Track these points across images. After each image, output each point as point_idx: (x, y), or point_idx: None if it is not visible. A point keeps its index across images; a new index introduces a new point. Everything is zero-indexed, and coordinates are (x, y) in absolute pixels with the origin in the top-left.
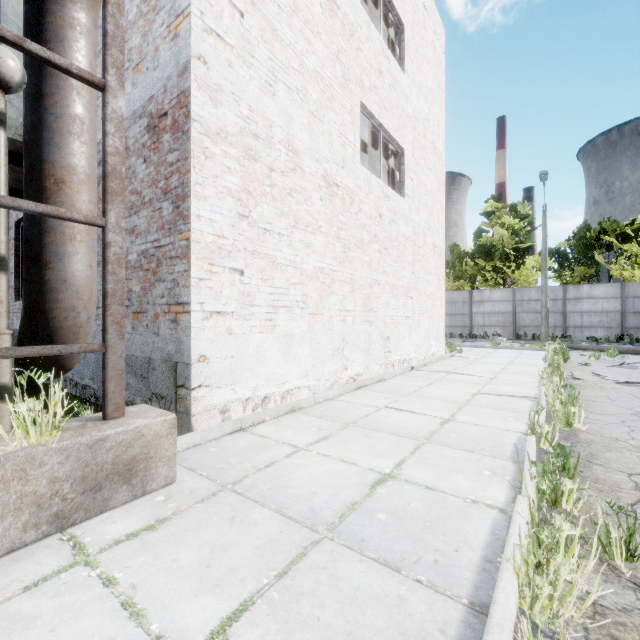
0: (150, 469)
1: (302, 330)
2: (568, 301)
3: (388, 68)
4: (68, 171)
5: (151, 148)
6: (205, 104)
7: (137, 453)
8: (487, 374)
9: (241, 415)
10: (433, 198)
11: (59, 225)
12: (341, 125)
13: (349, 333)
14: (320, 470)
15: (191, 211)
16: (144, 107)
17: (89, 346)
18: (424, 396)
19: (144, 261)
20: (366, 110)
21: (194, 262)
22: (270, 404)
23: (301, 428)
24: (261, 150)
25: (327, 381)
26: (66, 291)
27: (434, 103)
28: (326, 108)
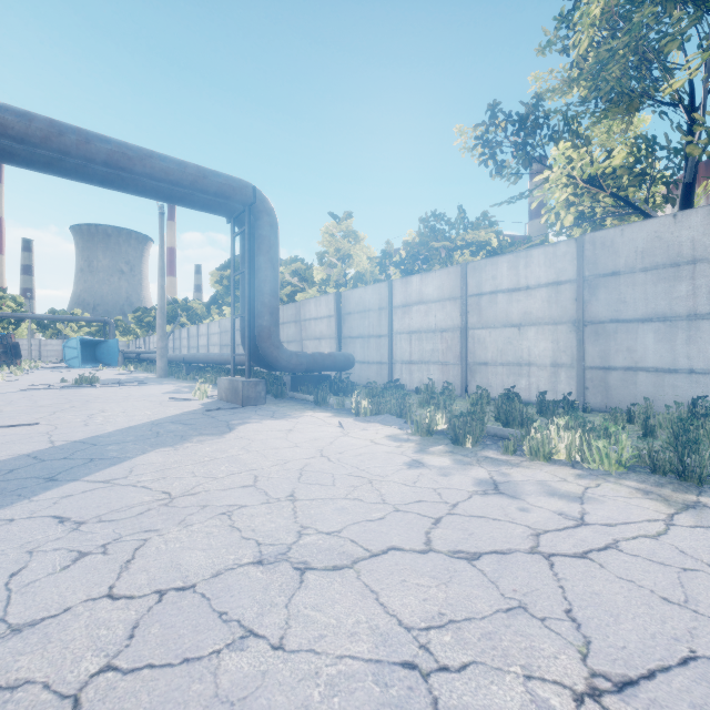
0: None
1: None
2: (42, 346)
3: None
4: None
5: None
6: None
7: None
8: None
9: None
10: None
11: None
12: None
13: None
14: None
15: None
16: None
17: None
18: None
19: None
20: None
21: None
22: None
23: None
24: None
25: None
26: None
27: None
28: None
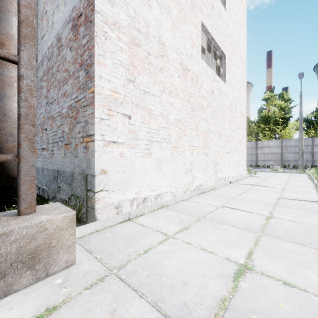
0: (52, 256)
1: (167, 157)
2: (315, 146)
3: (217, 5)
4: (7, 37)
5: (73, 40)
6: (105, 3)
7: (40, 243)
8: (278, 186)
9: (129, 209)
10: (240, 85)
11: (0, 75)
12: (190, 34)
13: (195, 160)
14: (186, 258)
15: (95, 73)
16: (70, 16)
17: (3, 156)
18: (244, 199)
19: (70, 112)
20: (204, 28)
21: (97, 107)
22: (148, 202)
23: (168, 220)
24: (142, 40)
25: (182, 189)
26: (5, 122)
27: (241, 31)
28: (182, 21)
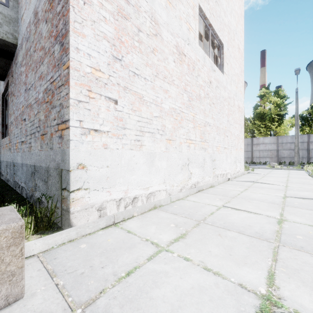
0: None
1: (161, 150)
2: (311, 143)
3: None
4: None
5: (49, 9)
6: None
7: None
8: (280, 183)
9: (115, 211)
10: (238, 78)
11: None
12: (187, 15)
13: (192, 155)
14: (184, 284)
15: (70, 43)
16: None
17: None
18: (247, 198)
19: (45, 96)
20: (202, 12)
21: (73, 86)
22: (138, 203)
23: (161, 224)
24: (131, 13)
25: (178, 186)
26: None
27: (238, 22)
28: (177, 0)
